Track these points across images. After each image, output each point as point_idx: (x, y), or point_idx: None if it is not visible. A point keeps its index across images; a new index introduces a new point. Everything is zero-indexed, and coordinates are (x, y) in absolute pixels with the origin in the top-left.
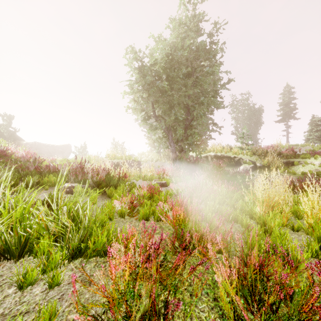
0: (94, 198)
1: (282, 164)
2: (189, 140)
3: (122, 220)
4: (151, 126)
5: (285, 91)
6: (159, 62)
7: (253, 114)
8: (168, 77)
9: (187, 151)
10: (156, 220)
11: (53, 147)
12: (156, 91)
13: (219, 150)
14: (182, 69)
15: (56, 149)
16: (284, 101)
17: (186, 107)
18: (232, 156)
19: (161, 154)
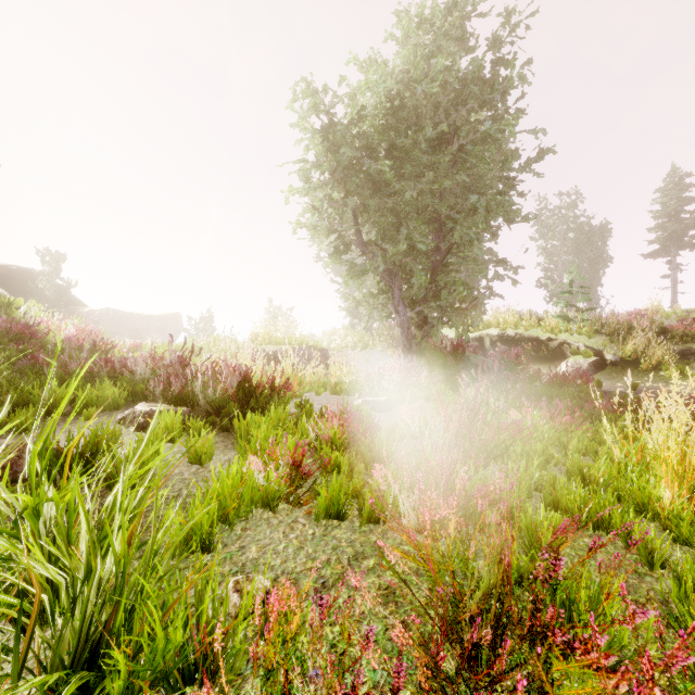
0: (198, 448)
1: (670, 356)
2: (443, 299)
3: (268, 519)
4: (352, 266)
5: (669, 182)
6: (371, 115)
7: (588, 239)
8: (391, 151)
9: (437, 326)
10: (365, 521)
11: (144, 319)
12: (363, 184)
13: (511, 323)
14: (426, 130)
15: (150, 323)
16: (665, 206)
17: (435, 221)
18: (544, 338)
19: (375, 334)
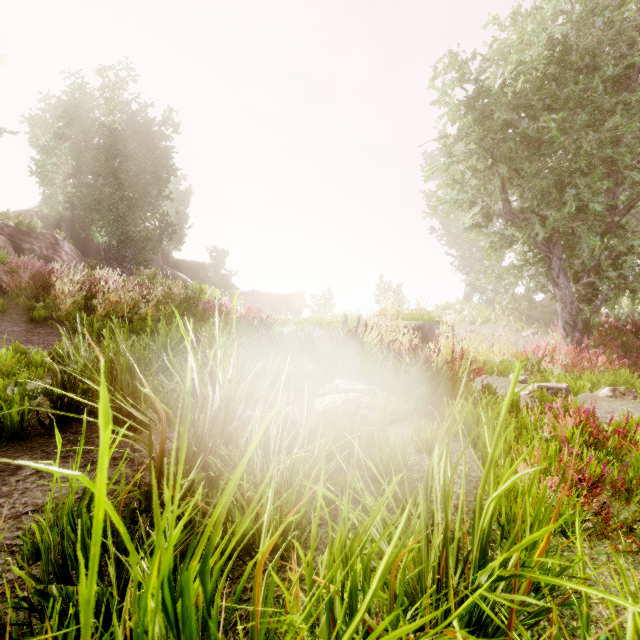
0: (430, 438)
1: None
2: (626, 267)
3: (571, 550)
4: (501, 237)
5: None
6: (528, 70)
7: None
8: (548, 105)
9: (615, 299)
10: None
11: (278, 297)
12: (516, 147)
13: None
14: (604, 69)
15: (282, 301)
16: None
17: (608, 175)
18: None
19: (497, 307)
